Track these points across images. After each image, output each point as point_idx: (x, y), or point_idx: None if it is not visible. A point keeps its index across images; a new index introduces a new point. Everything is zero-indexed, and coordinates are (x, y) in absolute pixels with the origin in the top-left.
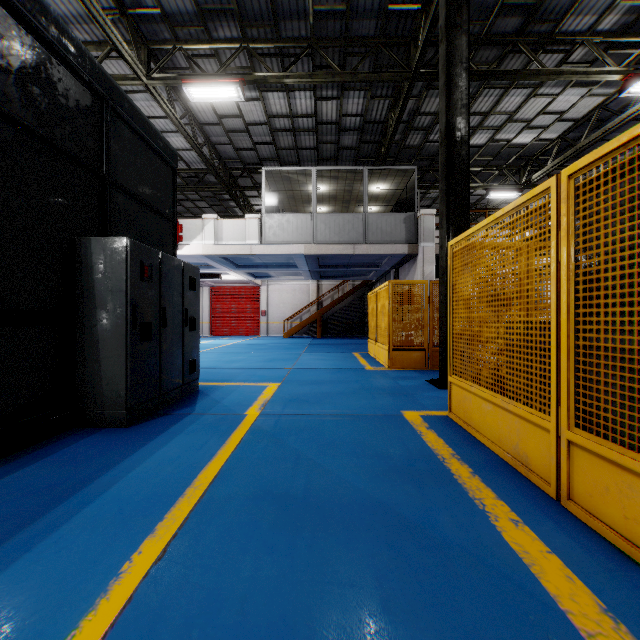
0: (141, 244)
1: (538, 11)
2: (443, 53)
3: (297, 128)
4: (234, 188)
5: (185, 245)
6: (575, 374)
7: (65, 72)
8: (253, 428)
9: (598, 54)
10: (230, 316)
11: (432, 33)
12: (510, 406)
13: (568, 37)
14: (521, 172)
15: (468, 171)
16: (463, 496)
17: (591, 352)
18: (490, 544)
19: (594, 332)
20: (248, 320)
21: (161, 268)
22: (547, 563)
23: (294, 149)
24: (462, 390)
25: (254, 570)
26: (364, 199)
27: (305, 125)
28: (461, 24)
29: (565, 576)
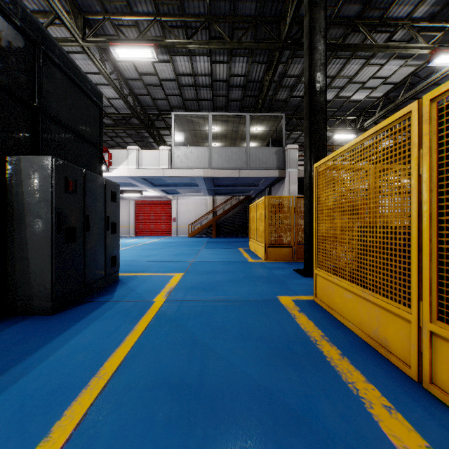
0: (66, 163)
1: (372, 1)
2: (306, 25)
3: (198, 84)
4: (152, 128)
5: (114, 169)
6: (437, 274)
7: None
8: (158, 314)
9: (413, 34)
10: (149, 222)
11: (297, 13)
12: (370, 297)
13: (393, 21)
14: (356, 120)
15: (325, 113)
16: (337, 380)
17: None
18: (371, 437)
19: None
20: (163, 224)
21: (85, 183)
22: None
23: (196, 100)
24: (326, 280)
25: None
26: (247, 137)
27: (204, 82)
28: (320, 3)
29: None
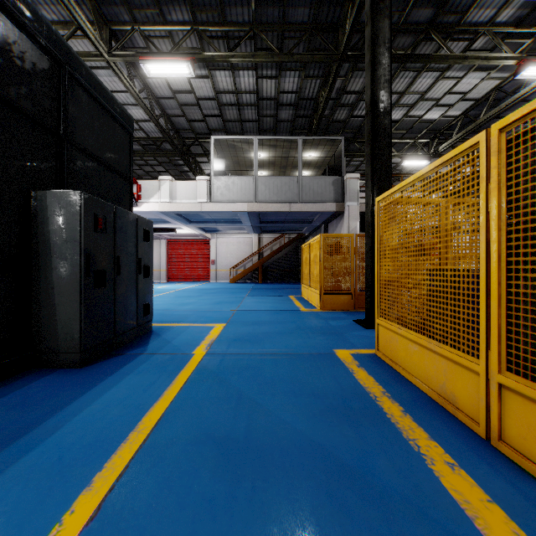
0: (95, 198)
1: (447, 4)
2: (368, 35)
3: (241, 103)
4: (187, 154)
5: (143, 203)
6: (506, 320)
7: (21, 35)
8: (199, 367)
9: (497, 42)
10: (184, 265)
11: (358, 20)
12: (437, 348)
13: (472, 27)
14: (430, 144)
15: (390, 138)
16: (398, 437)
17: (524, 299)
18: (430, 492)
19: (527, 280)
20: (199, 268)
21: (115, 220)
22: (490, 514)
23: (239, 121)
24: (389, 331)
25: (191, 530)
26: (299, 164)
27: (248, 100)
28: (384, 9)
29: (511, 530)
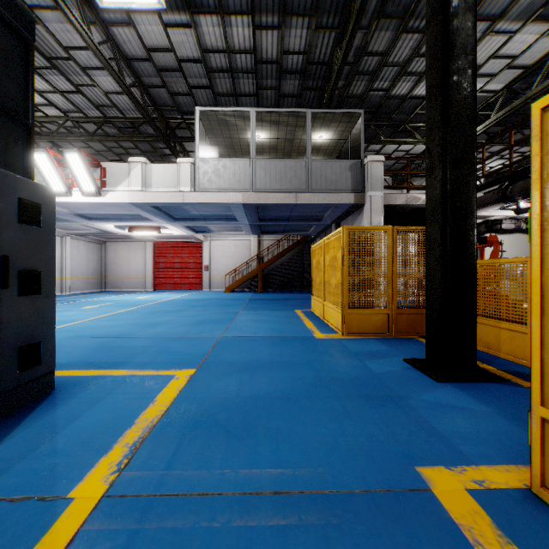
0: None
1: None
2: None
3: (235, 68)
4: (171, 138)
5: (109, 191)
6: None
7: None
8: None
9: None
10: (173, 271)
11: None
12: None
13: None
14: None
15: (475, 53)
16: None
17: None
18: None
19: None
20: (191, 275)
21: None
22: None
23: (233, 95)
24: None
25: None
26: (307, 144)
27: (243, 65)
28: None
29: None
